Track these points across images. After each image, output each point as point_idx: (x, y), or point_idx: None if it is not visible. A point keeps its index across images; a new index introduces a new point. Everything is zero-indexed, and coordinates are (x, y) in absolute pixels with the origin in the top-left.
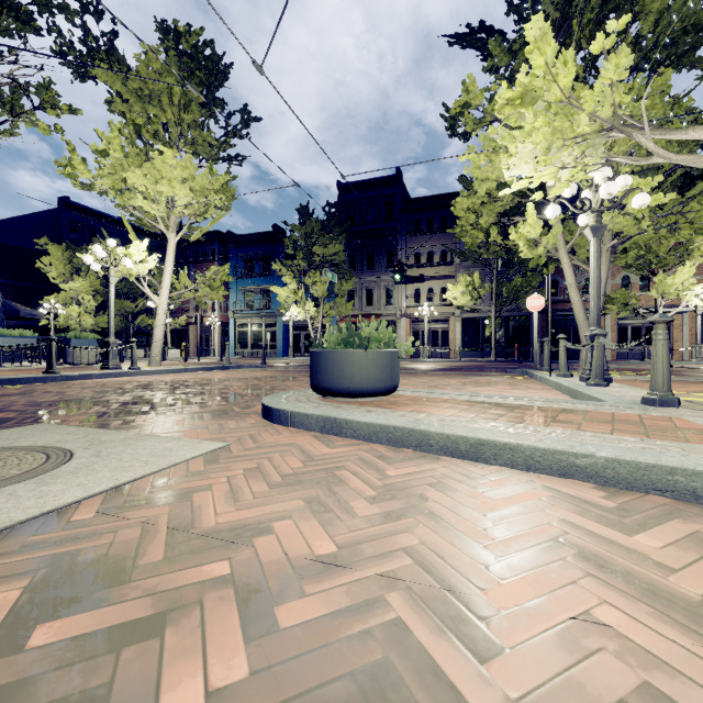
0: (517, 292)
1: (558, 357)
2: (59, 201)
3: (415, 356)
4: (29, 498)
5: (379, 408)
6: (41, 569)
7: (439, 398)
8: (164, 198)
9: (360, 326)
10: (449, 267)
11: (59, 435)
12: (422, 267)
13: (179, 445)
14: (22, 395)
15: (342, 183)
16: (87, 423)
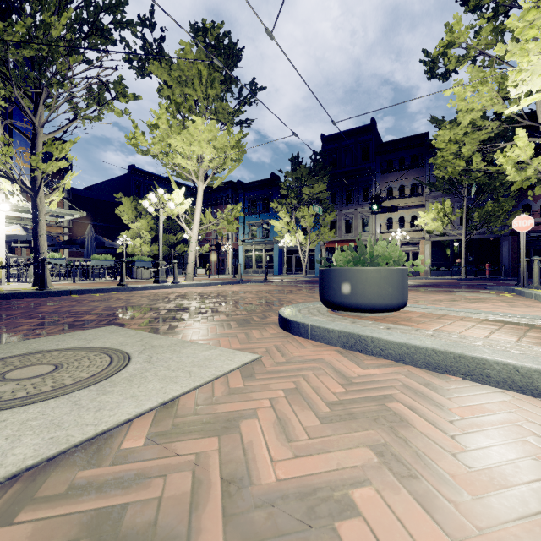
0: (489, 216)
1: (530, 275)
2: (129, 168)
3: None
4: (88, 409)
5: (394, 324)
6: (81, 537)
7: (450, 315)
8: (195, 156)
9: (369, 245)
10: (419, 198)
11: (122, 338)
12: (394, 199)
13: (216, 354)
14: (103, 301)
15: (325, 136)
16: (143, 327)
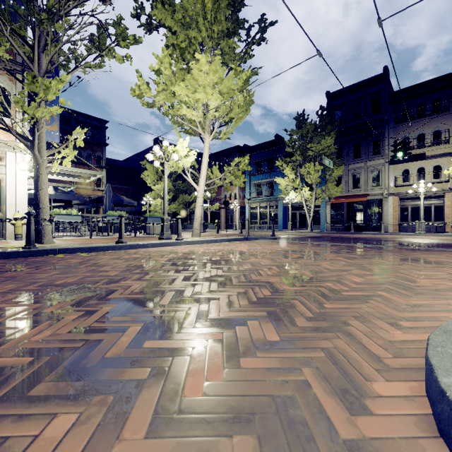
0: None
1: None
2: (154, 141)
3: (403, 230)
4: None
5: None
6: None
7: None
8: (200, 104)
9: None
10: (444, 146)
11: None
12: (411, 149)
13: None
14: (66, 269)
15: (330, 93)
16: None
